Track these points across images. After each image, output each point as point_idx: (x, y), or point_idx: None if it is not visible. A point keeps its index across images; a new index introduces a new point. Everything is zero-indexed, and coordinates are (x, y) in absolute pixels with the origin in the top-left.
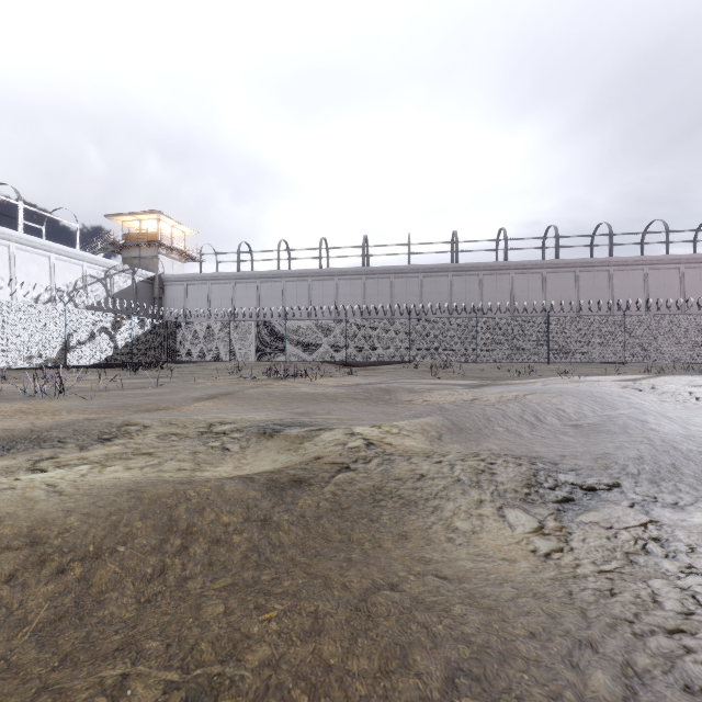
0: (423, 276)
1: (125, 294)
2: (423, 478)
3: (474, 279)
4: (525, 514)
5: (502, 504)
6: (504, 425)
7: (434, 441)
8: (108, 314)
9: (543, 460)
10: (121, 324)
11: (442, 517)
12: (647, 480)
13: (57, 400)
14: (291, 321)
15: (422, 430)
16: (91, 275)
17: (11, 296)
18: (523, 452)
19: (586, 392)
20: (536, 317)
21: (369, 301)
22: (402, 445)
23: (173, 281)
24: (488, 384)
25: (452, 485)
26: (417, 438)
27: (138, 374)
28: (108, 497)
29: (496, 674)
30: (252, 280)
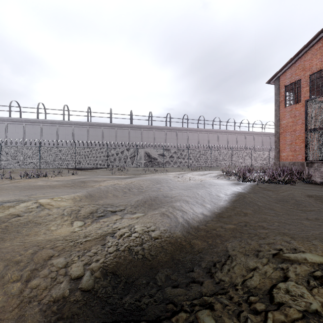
0: (117, 129)
1: None
2: (50, 215)
3: (139, 131)
4: (81, 222)
5: (75, 219)
6: (113, 193)
7: (77, 202)
8: None
9: (109, 204)
10: None
11: (47, 226)
12: (134, 207)
13: None
14: (43, 147)
15: (73, 198)
16: None
17: None
18: (109, 202)
19: (156, 179)
20: (159, 149)
21: (90, 138)
22: (57, 205)
23: None
24: (132, 177)
25: (59, 216)
26: (69, 201)
27: None
28: None
29: (1, 255)
30: (20, 122)
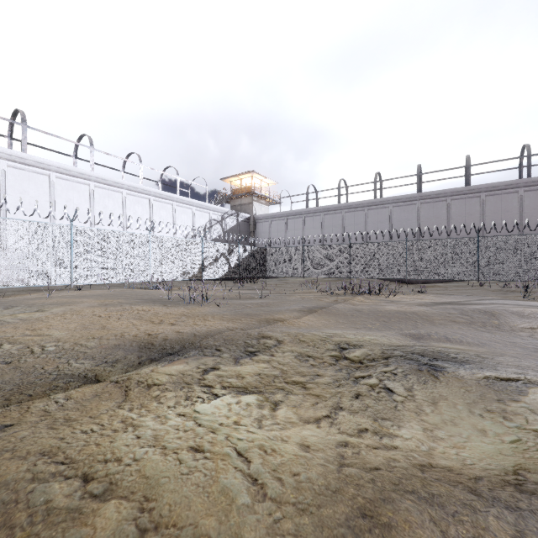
0: (486, 195)
1: (233, 230)
2: None
3: None
4: None
5: None
6: None
7: None
8: (225, 244)
9: None
10: (232, 250)
11: None
12: None
13: (203, 307)
14: (353, 245)
15: None
16: (214, 219)
17: (173, 235)
18: None
19: None
20: None
21: (423, 223)
22: None
23: (262, 219)
24: None
25: None
26: None
27: (244, 286)
28: (341, 534)
29: None
30: (318, 213)
